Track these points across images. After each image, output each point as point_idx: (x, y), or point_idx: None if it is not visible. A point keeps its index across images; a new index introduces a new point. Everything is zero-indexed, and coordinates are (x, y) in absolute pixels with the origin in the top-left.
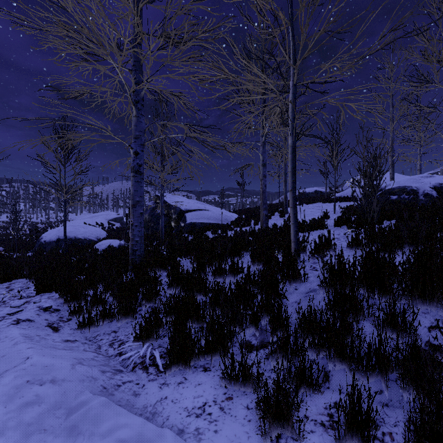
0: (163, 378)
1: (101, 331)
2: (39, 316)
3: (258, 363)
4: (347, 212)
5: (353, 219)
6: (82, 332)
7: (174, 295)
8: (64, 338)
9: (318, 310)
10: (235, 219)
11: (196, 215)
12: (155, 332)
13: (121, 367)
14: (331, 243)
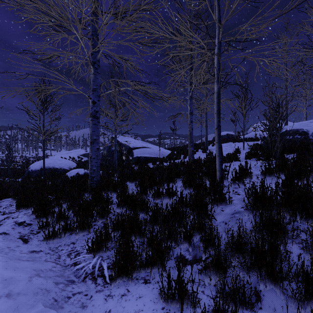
0: (108, 289)
1: (62, 242)
2: (13, 230)
3: (193, 282)
4: (254, 148)
5: (259, 154)
6: (47, 243)
7: (121, 214)
8: (30, 249)
9: (246, 231)
10: (169, 154)
11: (141, 151)
12: (104, 245)
13: (74, 277)
14: (248, 172)
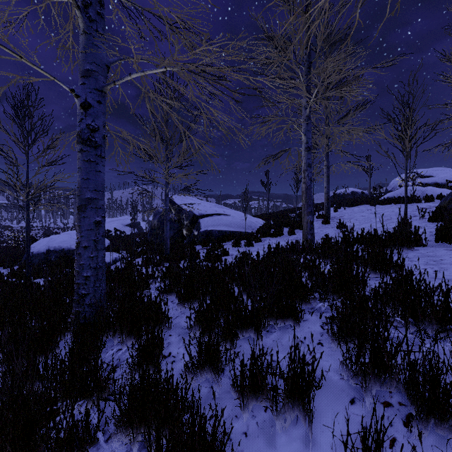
0: None
1: None
2: None
3: None
4: (447, 218)
5: None
6: None
7: None
8: None
9: None
10: (262, 225)
11: (213, 221)
12: None
13: None
14: None
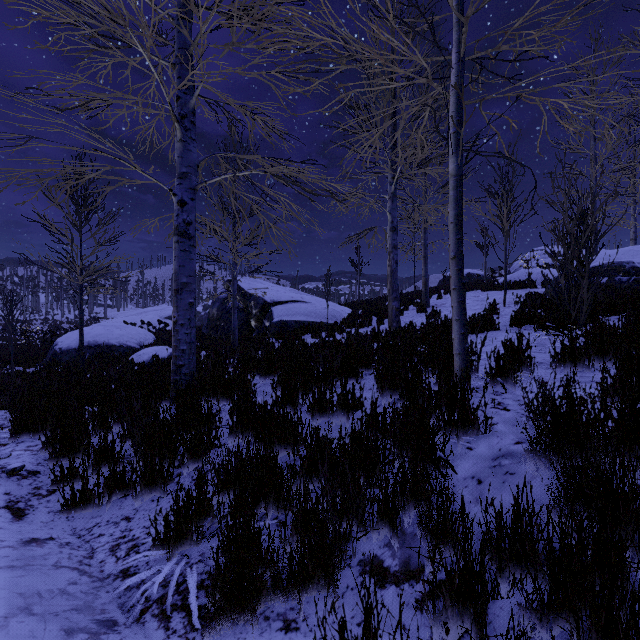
0: None
1: (104, 516)
2: None
3: None
4: (529, 304)
5: (542, 315)
6: (70, 518)
7: (235, 453)
8: (26, 536)
9: (533, 507)
10: (348, 315)
11: (289, 310)
12: (195, 528)
13: (117, 610)
14: (525, 357)
